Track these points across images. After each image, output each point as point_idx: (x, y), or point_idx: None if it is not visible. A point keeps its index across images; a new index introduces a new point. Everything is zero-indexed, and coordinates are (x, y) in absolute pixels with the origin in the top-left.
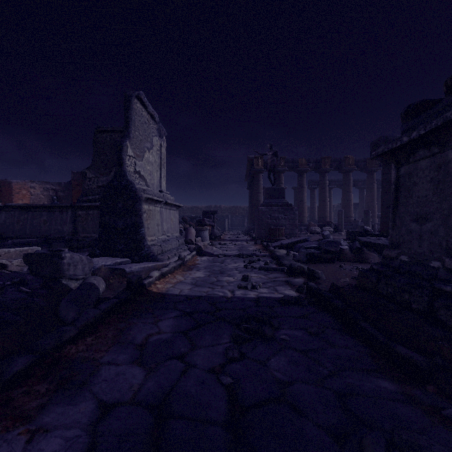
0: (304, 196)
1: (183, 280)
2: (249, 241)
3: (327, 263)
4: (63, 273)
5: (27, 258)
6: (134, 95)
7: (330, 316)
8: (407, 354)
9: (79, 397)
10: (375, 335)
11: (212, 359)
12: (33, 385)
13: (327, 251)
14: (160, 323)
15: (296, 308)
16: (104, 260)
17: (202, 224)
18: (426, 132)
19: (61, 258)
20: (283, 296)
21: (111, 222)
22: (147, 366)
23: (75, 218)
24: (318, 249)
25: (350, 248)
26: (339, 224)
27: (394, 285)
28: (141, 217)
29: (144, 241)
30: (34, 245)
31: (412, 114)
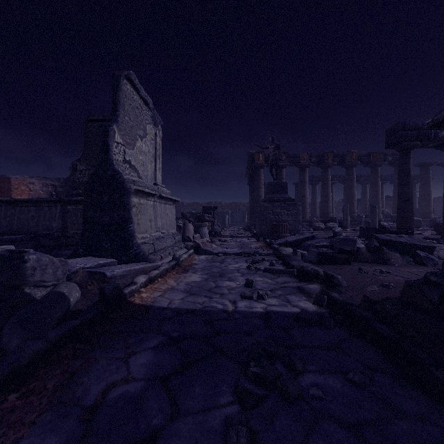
0: (305, 192)
1: (176, 286)
2: (250, 238)
3: (342, 264)
4: (26, 280)
5: None
6: (123, 75)
7: (373, 348)
8: None
9: None
10: None
11: None
12: None
13: (342, 250)
14: (133, 358)
15: (321, 331)
16: (85, 262)
17: (201, 220)
18: None
19: (23, 261)
20: (300, 312)
21: (96, 218)
22: None
23: (64, 213)
24: (330, 248)
25: (367, 246)
26: (344, 220)
27: None
28: (130, 212)
29: (133, 238)
30: (20, 242)
31: None
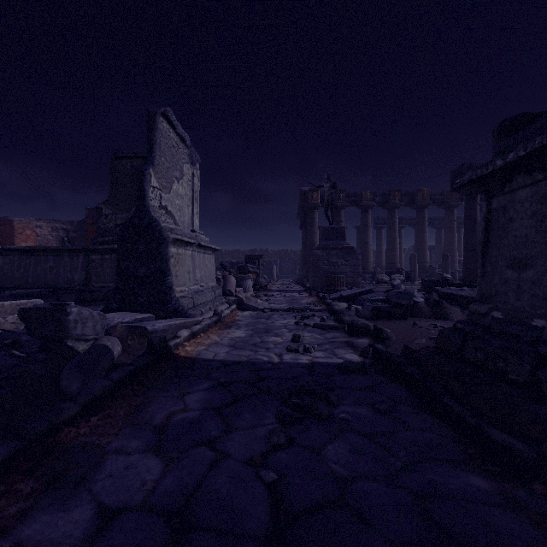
0: (368, 237)
1: (219, 341)
2: (302, 292)
3: (397, 320)
4: (69, 333)
5: (24, 313)
6: (159, 112)
7: (403, 388)
8: (504, 441)
9: (74, 500)
10: (461, 414)
11: (252, 445)
12: (15, 482)
13: (397, 304)
14: (187, 396)
15: (360, 377)
16: (122, 316)
17: (244, 271)
18: (527, 153)
19: (65, 314)
20: (343, 361)
21: (130, 269)
22: (166, 456)
23: (88, 264)
24: (386, 302)
25: (426, 301)
26: (411, 272)
27: (485, 349)
28: (168, 263)
29: (171, 292)
30: (38, 297)
31: (508, 132)
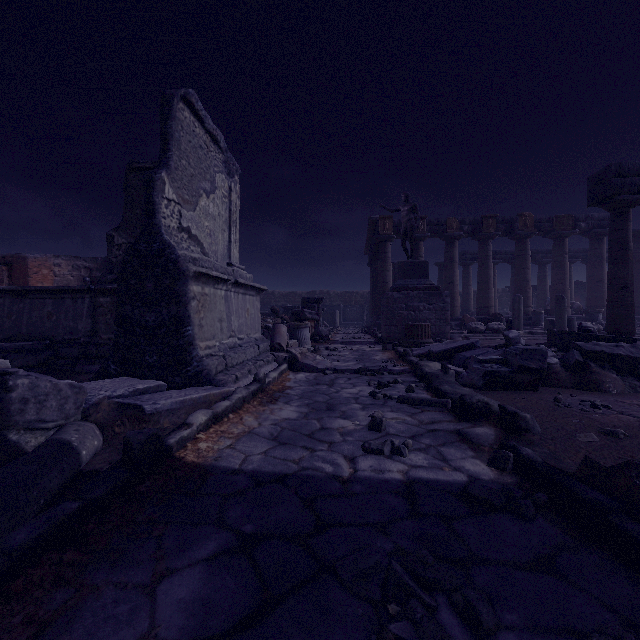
0: (454, 275)
1: (256, 428)
2: (373, 345)
3: (523, 391)
4: (10, 420)
5: None
6: (178, 95)
7: (624, 572)
8: None
9: None
10: None
11: None
12: None
13: (523, 368)
14: (166, 585)
15: (513, 526)
16: (114, 386)
17: (300, 317)
18: None
19: (5, 389)
20: (469, 483)
21: (134, 316)
22: None
23: (94, 309)
24: (503, 364)
25: (562, 362)
26: (515, 318)
27: None
28: (187, 307)
29: (192, 349)
30: (28, 352)
31: None
